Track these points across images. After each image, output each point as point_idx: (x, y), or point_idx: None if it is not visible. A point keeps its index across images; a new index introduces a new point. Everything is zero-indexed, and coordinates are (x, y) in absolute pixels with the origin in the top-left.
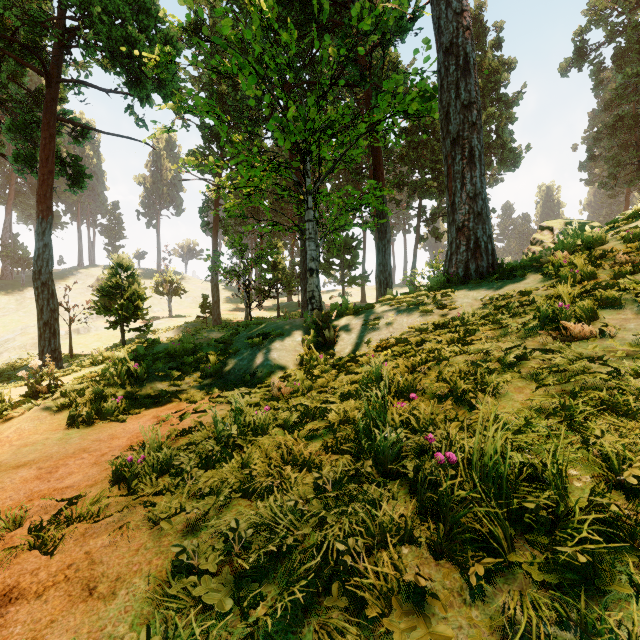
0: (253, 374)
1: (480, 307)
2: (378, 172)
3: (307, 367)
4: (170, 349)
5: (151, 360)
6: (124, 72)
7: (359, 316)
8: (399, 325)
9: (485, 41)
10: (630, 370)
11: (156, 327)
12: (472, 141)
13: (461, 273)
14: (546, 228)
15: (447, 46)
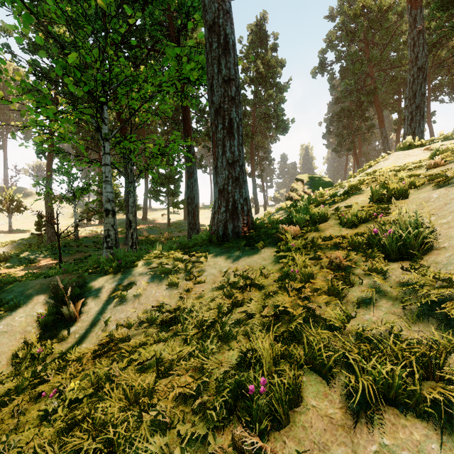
0: None
1: (219, 286)
2: (187, 125)
3: (17, 367)
4: None
5: None
6: None
7: (119, 277)
8: (146, 298)
9: (267, 44)
10: None
11: None
12: (231, 113)
13: (221, 232)
14: (299, 180)
15: (210, 24)
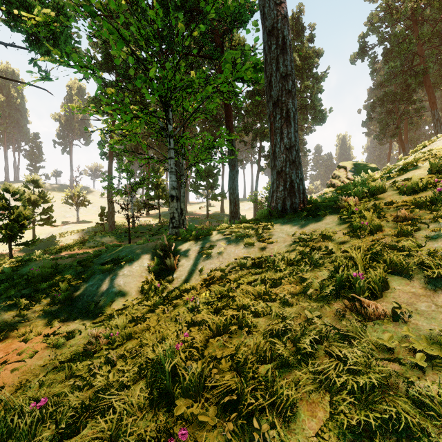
0: (97, 302)
1: (291, 244)
2: (229, 122)
3: (146, 295)
4: (30, 273)
5: (5, 288)
6: (25, 31)
7: (199, 242)
8: (227, 255)
9: (303, 36)
10: (438, 404)
11: (64, 231)
12: (288, 104)
13: (280, 207)
14: (342, 167)
15: (270, 29)
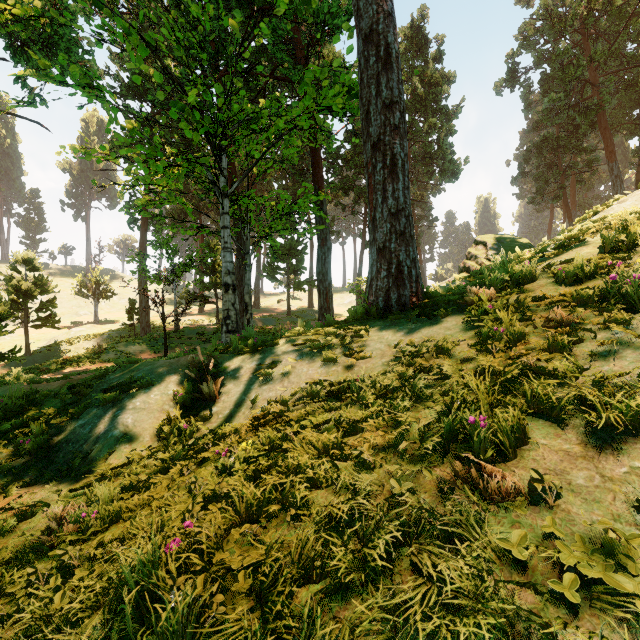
0: (87, 453)
1: (391, 360)
2: (317, 175)
3: (164, 442)
4: None
5: None
6: (6, 33)
7: (258, 356)
8: (296, 377)
9: (427, 52)
10: None
11: (74, 335)
12: (394, 147)
13: (381, 303)
14: (480, 243)
15: (367, 32)
